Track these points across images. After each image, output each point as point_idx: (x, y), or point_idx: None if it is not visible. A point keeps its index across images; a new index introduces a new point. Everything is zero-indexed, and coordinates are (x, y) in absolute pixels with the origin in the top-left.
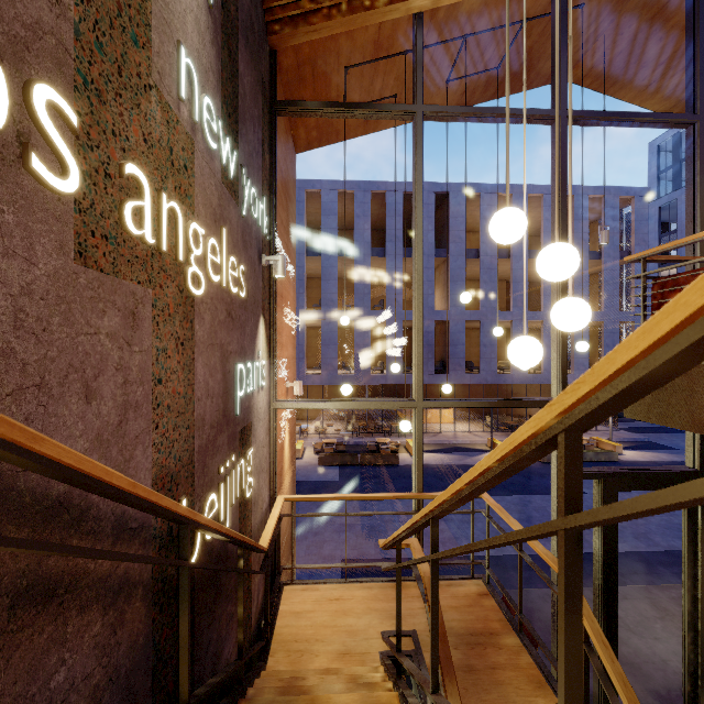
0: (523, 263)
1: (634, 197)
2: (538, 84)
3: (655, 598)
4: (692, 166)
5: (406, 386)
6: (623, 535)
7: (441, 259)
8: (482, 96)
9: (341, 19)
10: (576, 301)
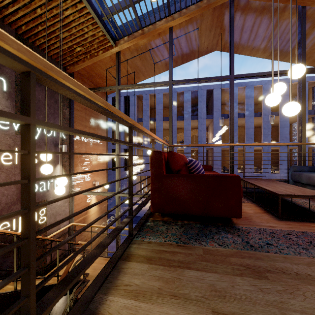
0: (251, 119)
1: None
2: (203, 54)
3: None
4: (230, 97)
5: None
6: None
7: (210, 119)
8: (176, 64)
9: (88, 61)
10: (58, 179)
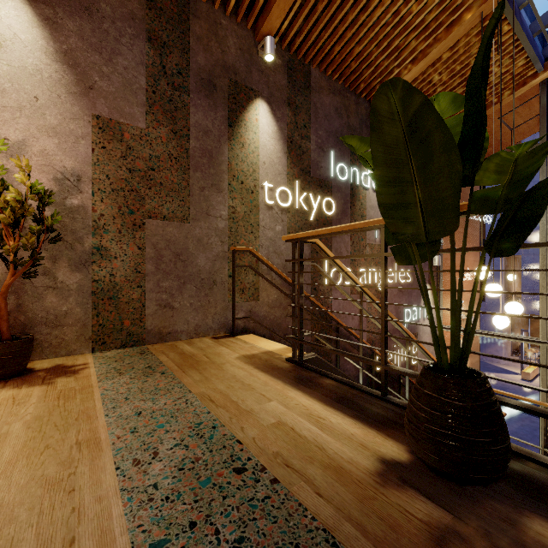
0: None
1: None
2: None
3: None
4: None
5: None
6: None
7: None
8: None
9: None
10: (510, 304)
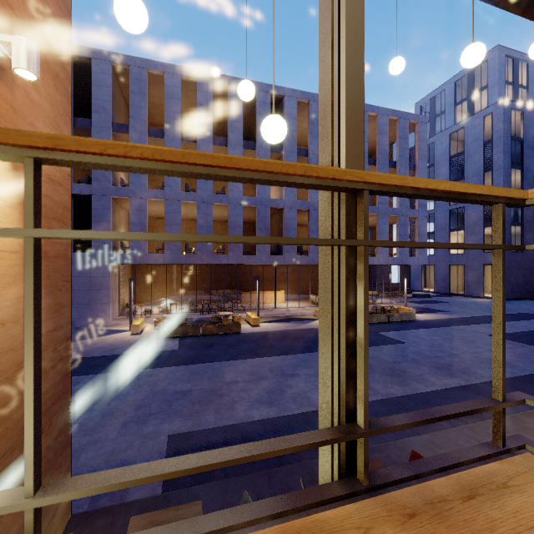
0: None
1: (418, 122)
2: None
3: (533, 428)
4: None
5: (245, 273)
6: (452, 371)
7: (277, 155)
8: None
9: None
10: None
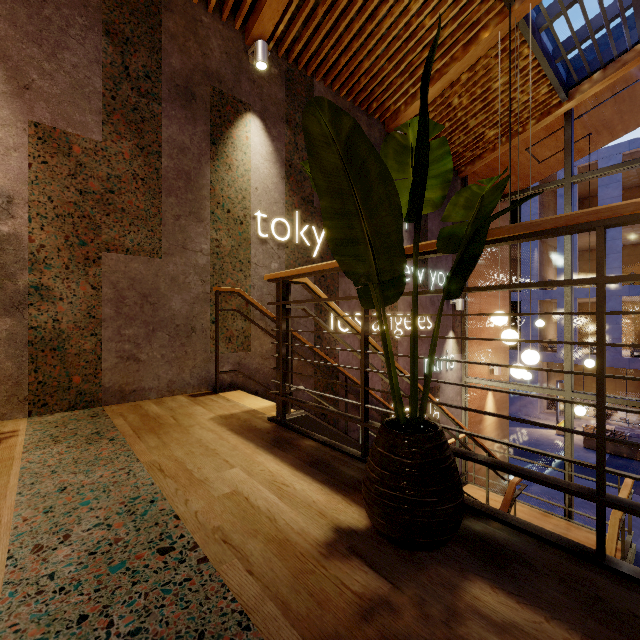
0: None
1: None
2: None
3: None
4: None
5: None
6: None
7: None
8: None
9: (502, 147)
10: (526, 352)
